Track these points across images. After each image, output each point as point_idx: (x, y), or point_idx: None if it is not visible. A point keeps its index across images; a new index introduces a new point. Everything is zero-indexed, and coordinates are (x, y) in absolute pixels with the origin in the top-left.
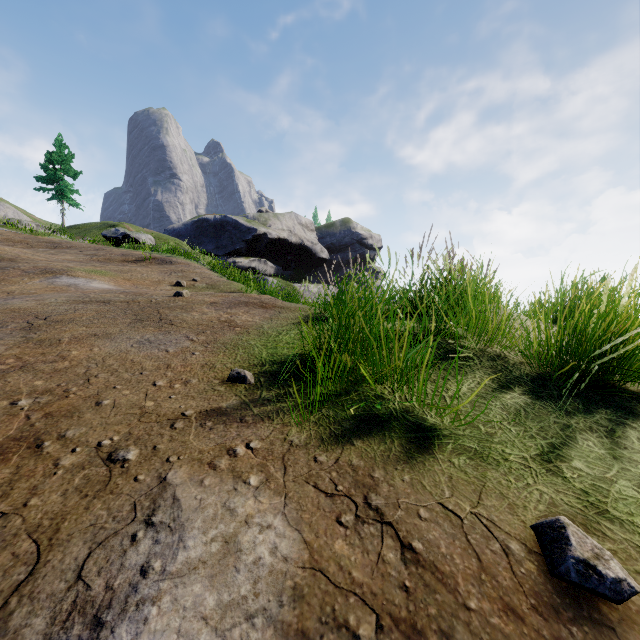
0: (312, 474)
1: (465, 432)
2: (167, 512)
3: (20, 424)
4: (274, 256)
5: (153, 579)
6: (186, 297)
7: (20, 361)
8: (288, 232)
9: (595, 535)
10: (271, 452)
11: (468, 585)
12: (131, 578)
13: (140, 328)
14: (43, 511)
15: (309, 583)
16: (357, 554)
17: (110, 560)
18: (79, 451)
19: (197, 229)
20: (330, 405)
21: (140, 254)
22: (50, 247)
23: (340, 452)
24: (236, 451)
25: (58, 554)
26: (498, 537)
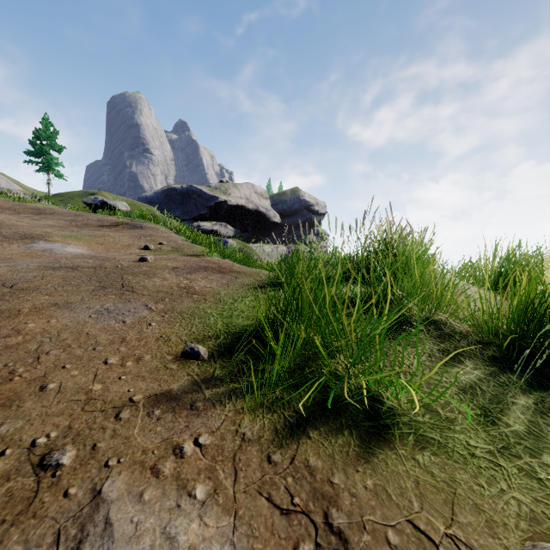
0: (265, 480)
1: (425, 418)
2: (95, 544)
3: None
4: (233, 220)
5: None
6: (150, 262)
7: None
8: (245, 200)
9: None
10: (221, 450)
11: None
12: None
13: (102, 296)
14: None
15: None
16: None
17: None
18: (8, 454)
19: (166, 197)
20: (284, 385)
21: (114, 220)
22: (35, 213)
23: (295, 448)
24: (183, 449)
25: None
26: None
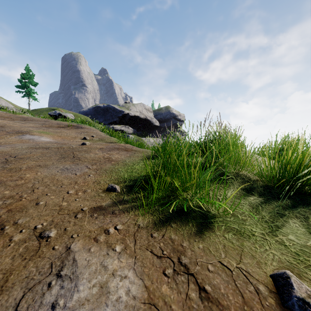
0: (150, 244)
1: (231, 219)
2: (69, 268)
3: None
4: (132, 124)
5: None
6: (87, 145)
7: None
8: (139, 112)
9: (305, 280)
10: (128, 231)
11: None
12: None
13: (63, 162)
14: None
15: None
16: (174, 294)
17: (35, 299)
18: (24, 232)
19: (95, 111)
20: (159, 204)
21: (66, 123)
22: (22, 120)
23: (165, 231)
24: (109, 231)
25: (5, 296)
26: (252, 282)
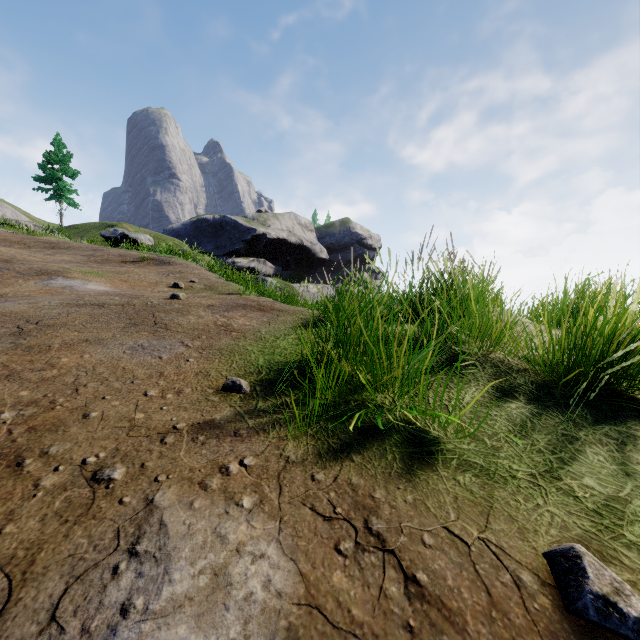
0: (309, 494)
1: (470, 446)
2: (153, 539)
3: (1, 440)
4: (273, 256)
5: (134, 619)
6: (183, 300)
7: (6, 369)
8: (287, 232)
9: (612, 564)
10: (266, 470)
11: (478, 624)
12: (110, 618)
13: (134, 333)
14: (18, 540)
15: (305, 623)
16: (357, 588)
17: (88, 597)
18: (62, 470)
19: (196, 229)
20: (328, 416)
21: (138, 255)
22: (47, 247)
23: (339, 469)
24: (229, 469)
25: (31, 590)
26: (508, 567)
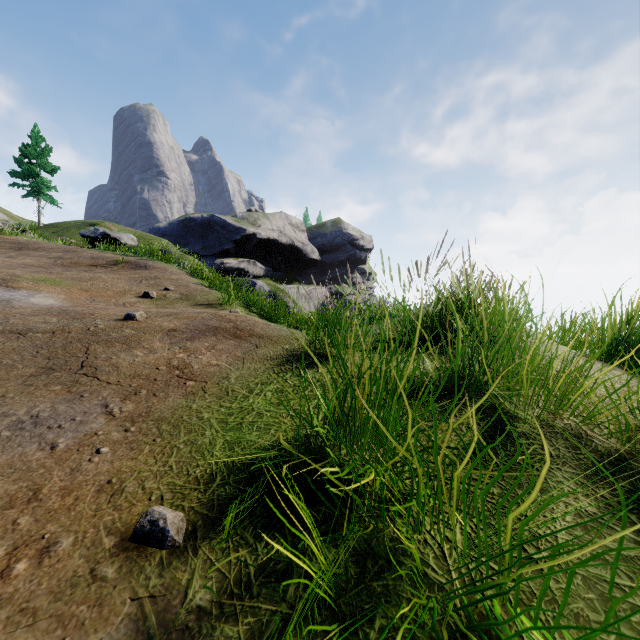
0: None
1: None
2: None
3: None
4: (264, 257)
5: None
6: (139, 321)
7: None
8: (278, 232)
9: None
10: None
11: None
12: None
13: (39, 387)
14: None
15: None
16: None
17: None
18: None
19: (183, 229)
20: (327, 622)
21: (112, 257)
22: (14, 248)
23: None
24: None
25: None
26: None
